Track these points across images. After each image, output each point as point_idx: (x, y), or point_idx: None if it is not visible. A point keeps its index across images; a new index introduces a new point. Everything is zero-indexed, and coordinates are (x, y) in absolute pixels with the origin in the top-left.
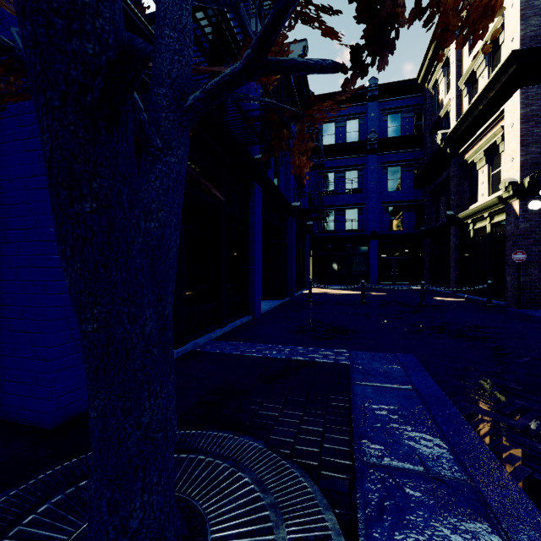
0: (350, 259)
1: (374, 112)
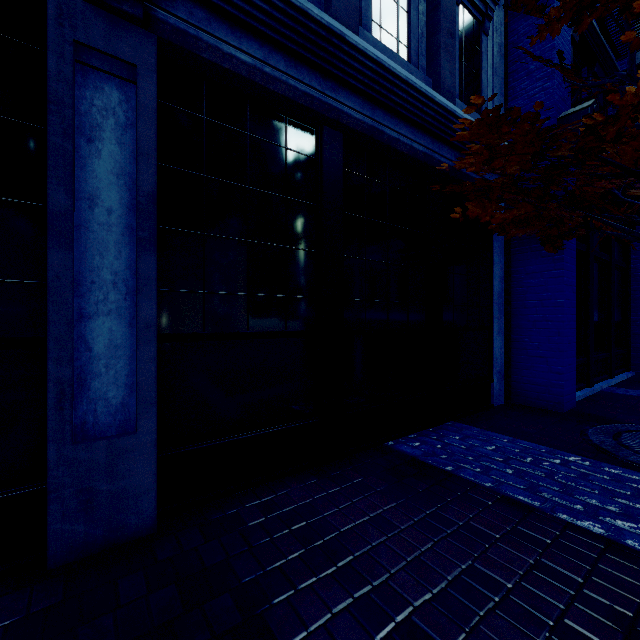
0: None
1: None
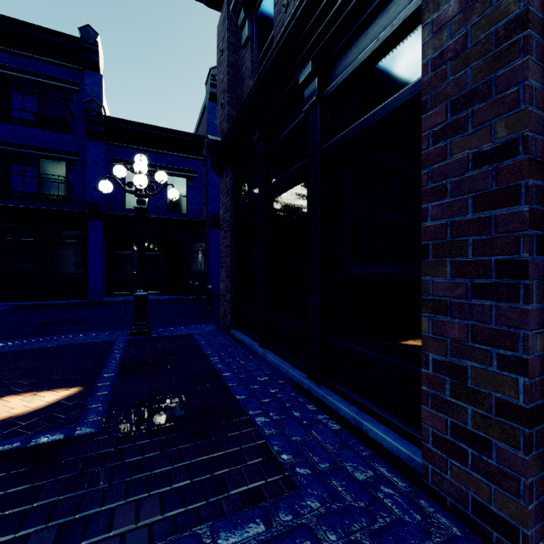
0: None
1: None
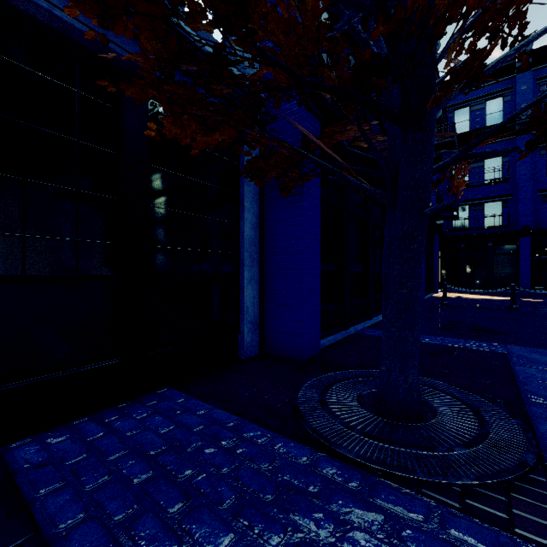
0: (491, 259)
1: (525, 83)
